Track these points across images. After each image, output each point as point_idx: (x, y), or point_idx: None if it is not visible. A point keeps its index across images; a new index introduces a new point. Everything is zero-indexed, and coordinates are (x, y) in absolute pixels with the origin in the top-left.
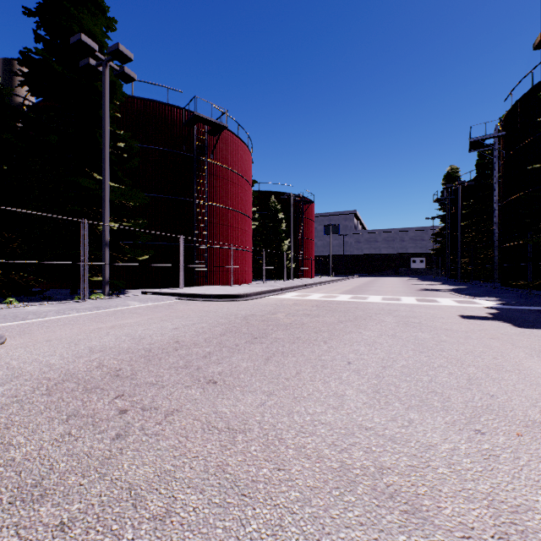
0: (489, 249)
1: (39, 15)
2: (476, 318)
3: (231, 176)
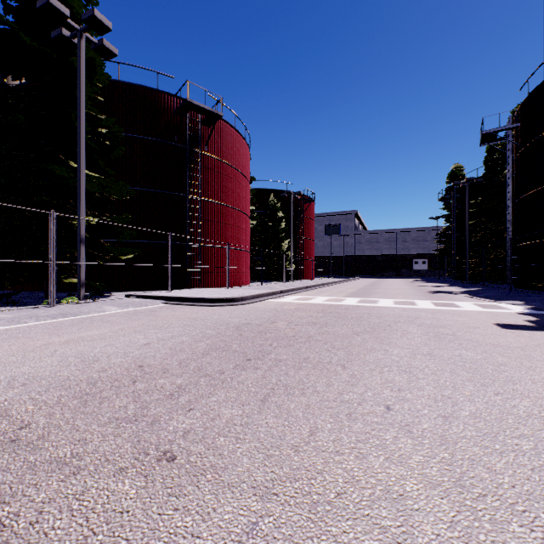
0: (499, 249)
1: None
2: (518, 327)
3: (227, 170)
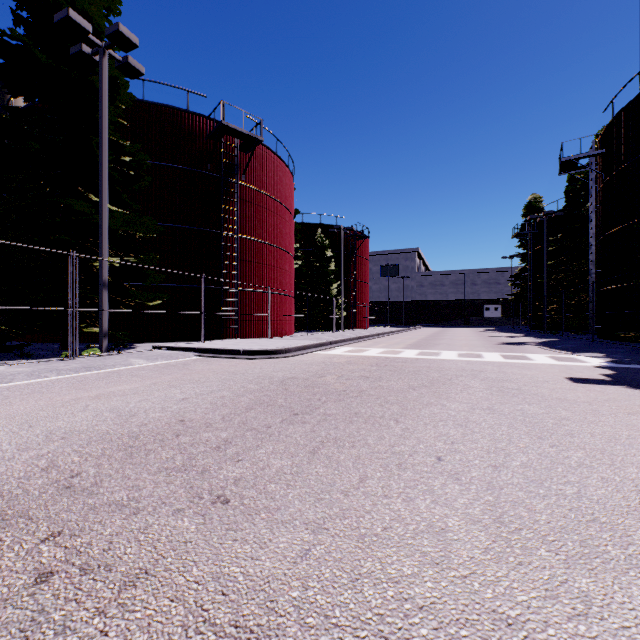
0: (581, 294)
1: None
2: (591, 382)
3: (267, 202)
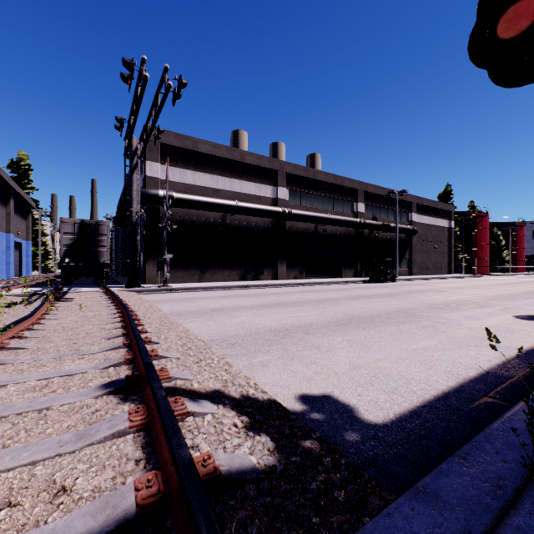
0: None
1: None
2: None
3: (483, 230)
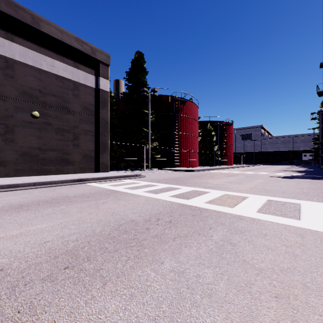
0: None
1: (127, 78)
2: (274, 177)
3: (188, 120)
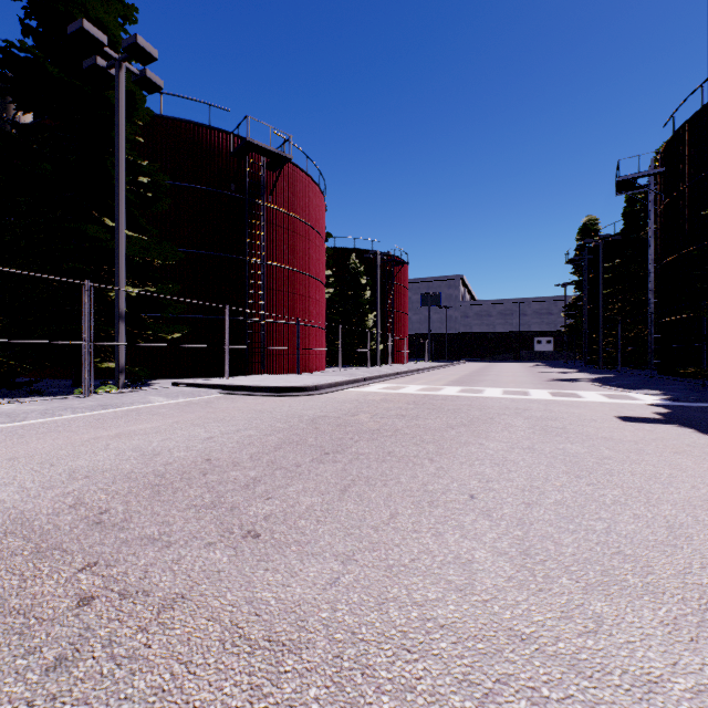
0: (640, 326)
1: None
2: (641, 420)
3: (296, 226)
